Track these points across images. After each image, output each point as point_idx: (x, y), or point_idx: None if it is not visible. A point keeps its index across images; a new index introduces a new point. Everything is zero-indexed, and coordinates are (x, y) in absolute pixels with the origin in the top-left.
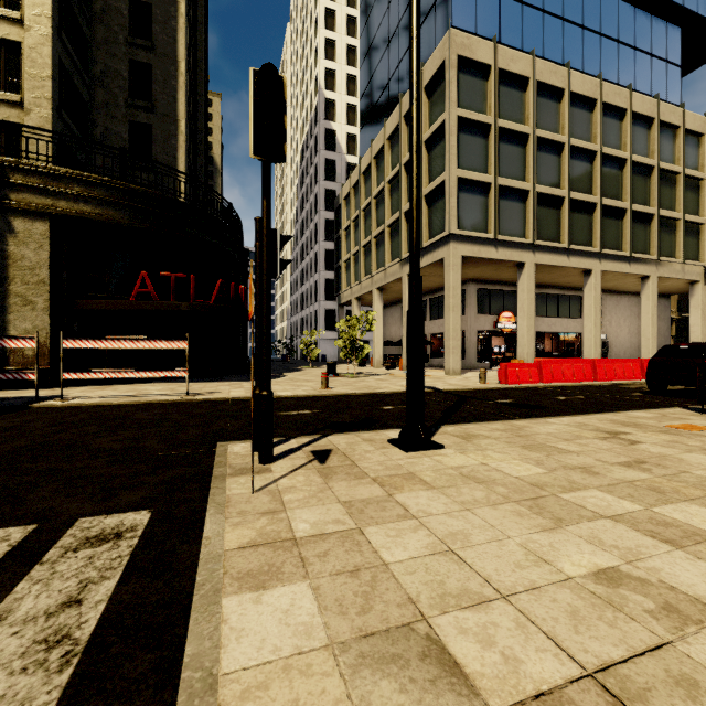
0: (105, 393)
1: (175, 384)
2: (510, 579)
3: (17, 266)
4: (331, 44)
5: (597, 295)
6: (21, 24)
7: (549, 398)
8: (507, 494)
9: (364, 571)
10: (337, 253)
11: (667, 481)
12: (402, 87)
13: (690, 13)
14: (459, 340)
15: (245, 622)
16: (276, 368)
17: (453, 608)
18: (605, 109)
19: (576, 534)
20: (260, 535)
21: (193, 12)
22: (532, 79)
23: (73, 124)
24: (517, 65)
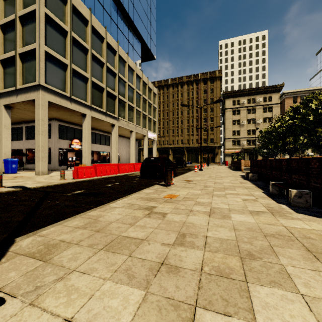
0: None
1: None
2: None
3: None
4: None
5: (117, 136)
6: None
7: (104, 186)
8: None
9: None
10: None
11: (213, 254)
12: None
13: (143, 40)
14: (46, 153)
15: None
16: None
17: None
18: (119, 58)
19: None
20: None
21: None
22: (90, 23)
23: None
24: (83, 10)
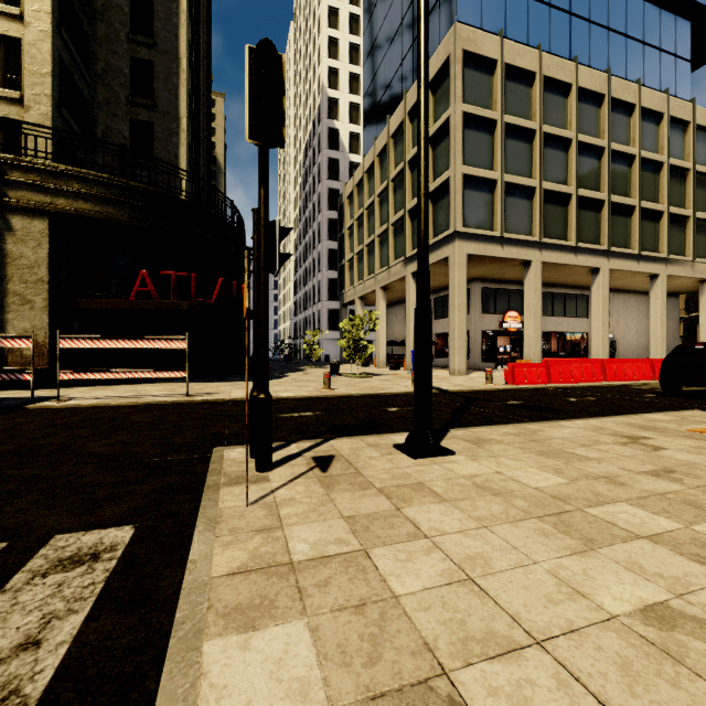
0: (103, 393)
1: (176, 384)
2: (542, 618)
3: (15, 264)
4: (334, 43)
5: (605, 293)
6: (21, 20)
7: (560, 400)
8: (528, 509)
9: (371, 607)
10: (340, 252)
11: (703, 493)
12: (405, 84)
13: (699, 7)
14: (464, 340)
15: (228, 676)
16: (279, 369)
17: (479, 658)
18: (613, 105)
19: (612, 559)
20: (253, 558)
21: (195, 10)
22: (538, 74)
23: (73, 121)
24: (524, 60)
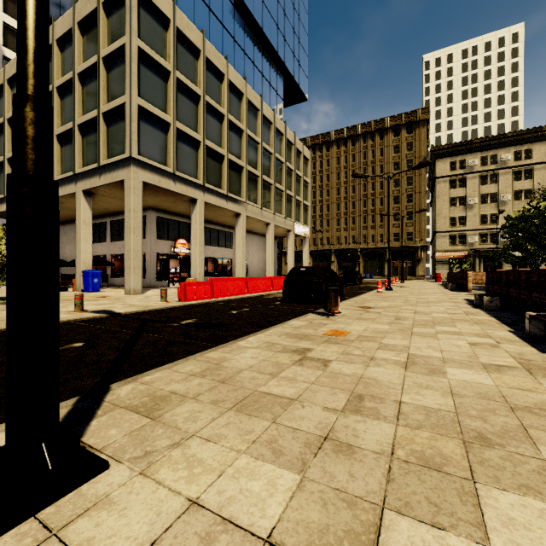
0: None
1: None
2: None
3: None
4: None
5: (244, 232)
6: None
7: (226, 313)
8: None
9: None
10: None
11: (412, 431)
12: None
13: (287, 70)
14: (140, 260)
15: None
16: None
17: None
18: (248, 104)
19: None
20: None
21: None
22: (203, 53)
23: None
24: (192, 34)
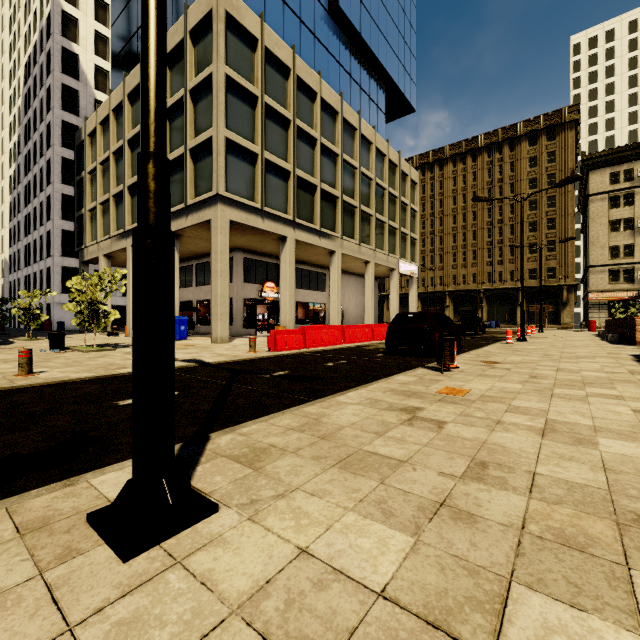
0: None
1: None
2: None
3: None
4: None
5: (339, 272)
6: None
7: (321, 366)
8: None
9: None
10: (78, 199)
11: (549, 506)
12: None
13: (390, 78)
14: (227, 306)
15: None
16: None
17: None
18: (344, 123)
19: None
20: None
21: None
22: (293, 72)
23: None
24: (281, 52)
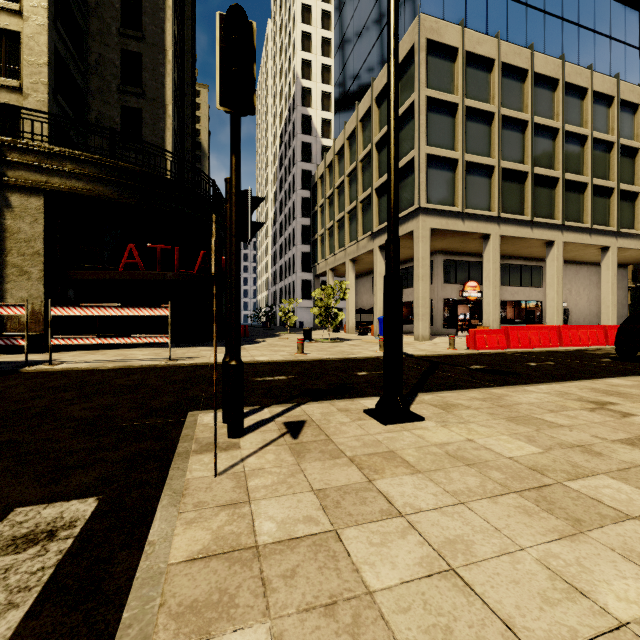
0: (93, 357)
1: (161, 349)
2: (540, 625)
3: (13, 238)
4: (307, 37)
5: (559, 265)
6: (20, 15)
7: (520, 364)
8: (505, 482)
9: (342, 606)
10: (312, 228)
11: None
12: (373, 73)
13: None
14: (428, 307)
15: None
16: (256, 334)
17: None
18: (566, 89)
19: (605, 544)
20: (216, 540)
21: (181, 7)
22: (497, 61)
23: (69, 108)
24: (483, 48)
